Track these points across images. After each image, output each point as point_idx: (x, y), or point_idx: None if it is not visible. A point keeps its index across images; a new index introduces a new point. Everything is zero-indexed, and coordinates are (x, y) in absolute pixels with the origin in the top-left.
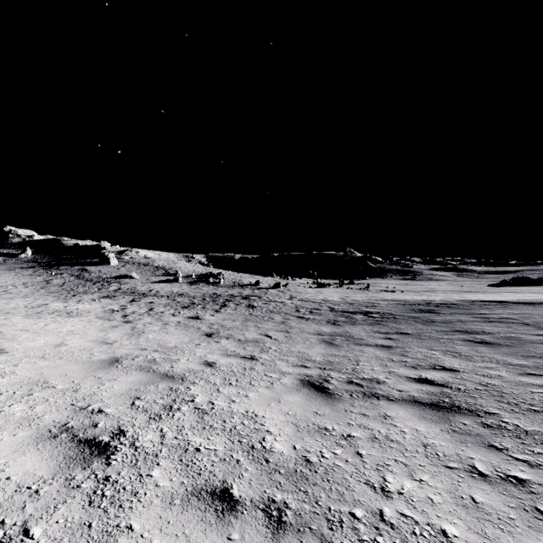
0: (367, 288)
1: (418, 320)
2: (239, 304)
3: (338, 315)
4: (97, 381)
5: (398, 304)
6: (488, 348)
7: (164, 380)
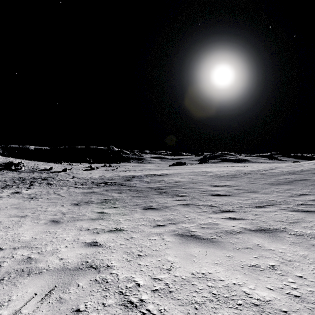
0: (116, 169)
1: (122, 184)
2: (41, 183)
3: (94, 184)
4: (3, 212)
5: (122, 177)
6: (129, 190)
7: (27, 209)
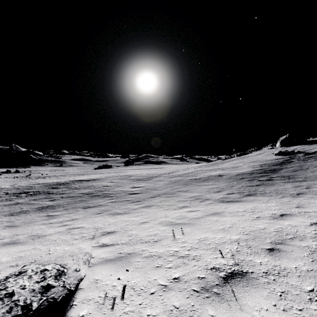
0: (29, 175)
1: (49, 192)
2: None
3: (11, 196)
4: None
5: (44, 185)
6: (61, 197)
7: None
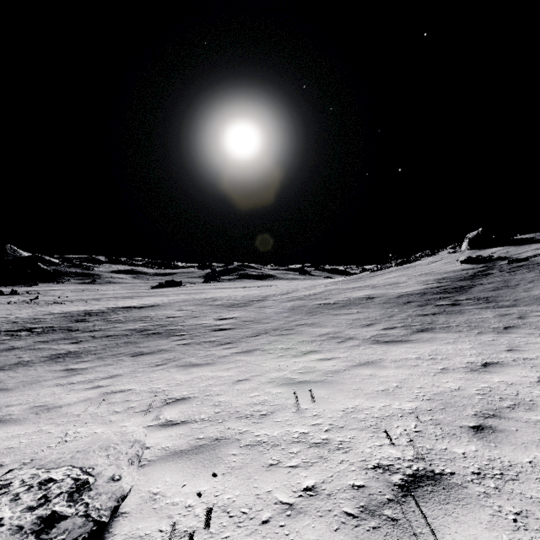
0: (36, 299)
1: (70, 328)
2: None
3: (2, 335)
4: None
5: (62, 317)
6: (92, 337)
7: None
